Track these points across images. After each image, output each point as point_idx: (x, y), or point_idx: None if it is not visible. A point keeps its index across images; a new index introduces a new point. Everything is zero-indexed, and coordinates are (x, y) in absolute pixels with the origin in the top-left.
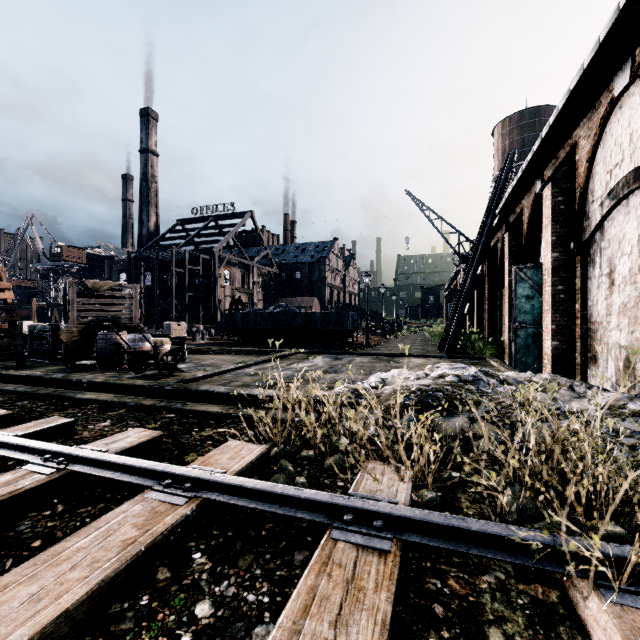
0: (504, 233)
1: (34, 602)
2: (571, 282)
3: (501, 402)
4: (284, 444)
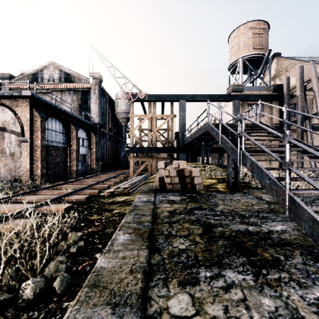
0: None
1: (13, 205)
2: None
3: None
4: None
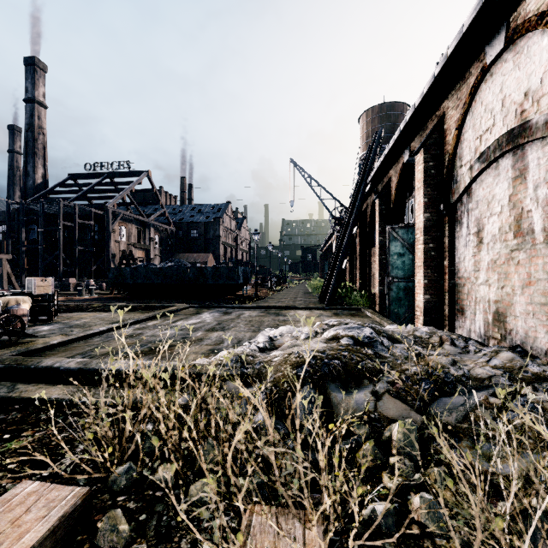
0: (375, 198)
1: None
2: (440, 241)
3: (404, 370)
4: (130, 462)
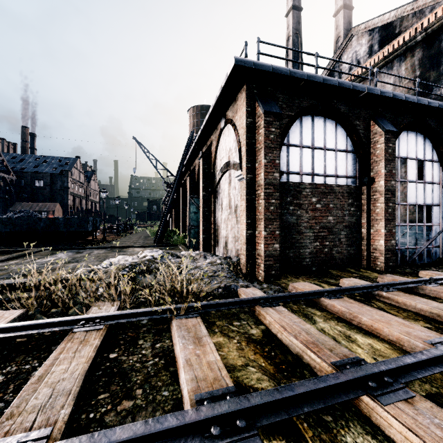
0: (187, 176)
1: None
2: (210, 207)
3: (170, 266)
4: (38, 308)
